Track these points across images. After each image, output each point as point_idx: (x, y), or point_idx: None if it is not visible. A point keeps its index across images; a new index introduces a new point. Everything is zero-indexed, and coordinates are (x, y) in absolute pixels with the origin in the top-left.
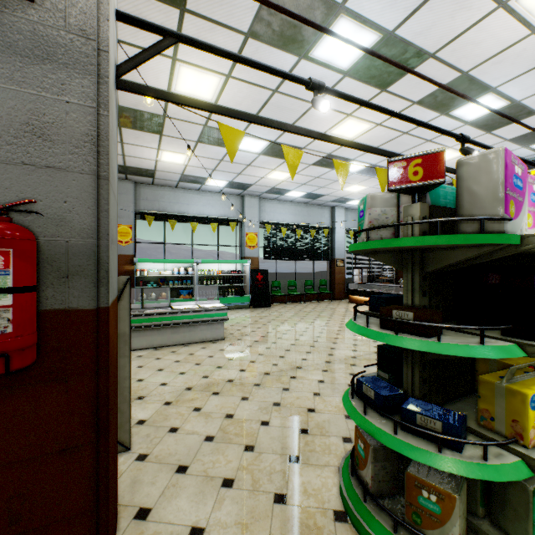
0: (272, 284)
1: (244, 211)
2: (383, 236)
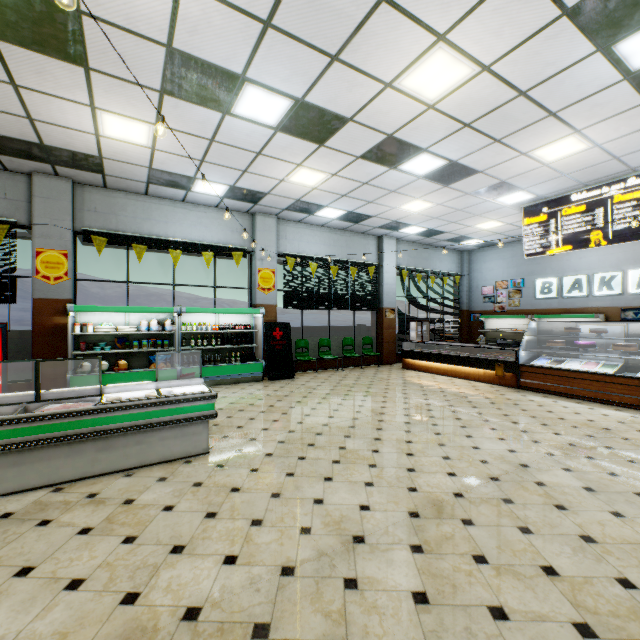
0: (297, 344)
1: (255, 236)
2: None
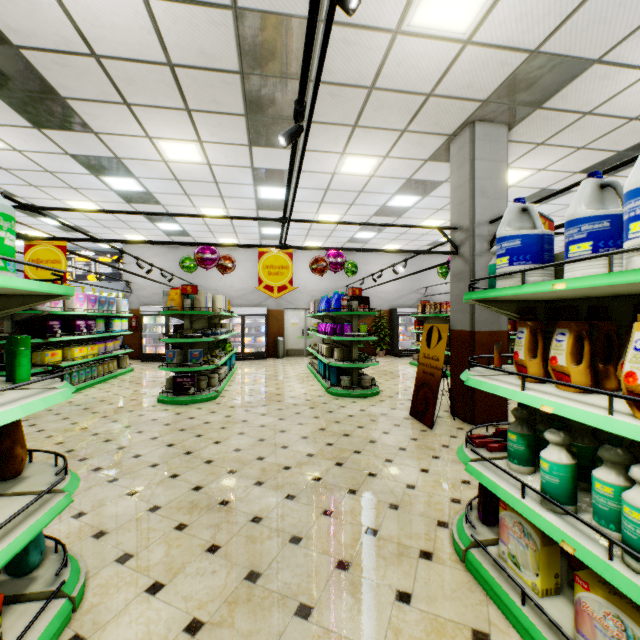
0: None
1: None
2: None
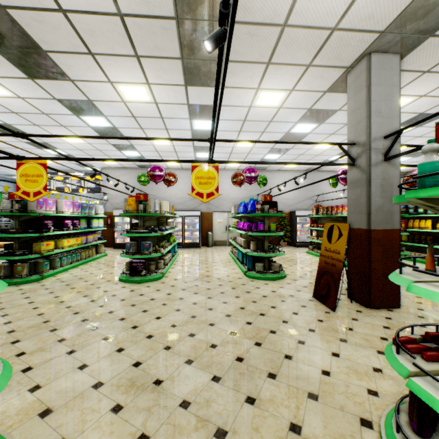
0: None
1: None
2: (7, 211)
